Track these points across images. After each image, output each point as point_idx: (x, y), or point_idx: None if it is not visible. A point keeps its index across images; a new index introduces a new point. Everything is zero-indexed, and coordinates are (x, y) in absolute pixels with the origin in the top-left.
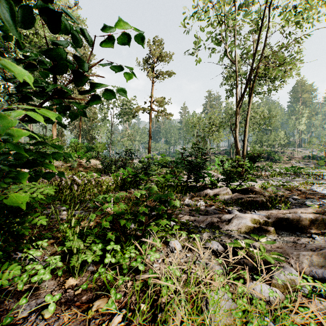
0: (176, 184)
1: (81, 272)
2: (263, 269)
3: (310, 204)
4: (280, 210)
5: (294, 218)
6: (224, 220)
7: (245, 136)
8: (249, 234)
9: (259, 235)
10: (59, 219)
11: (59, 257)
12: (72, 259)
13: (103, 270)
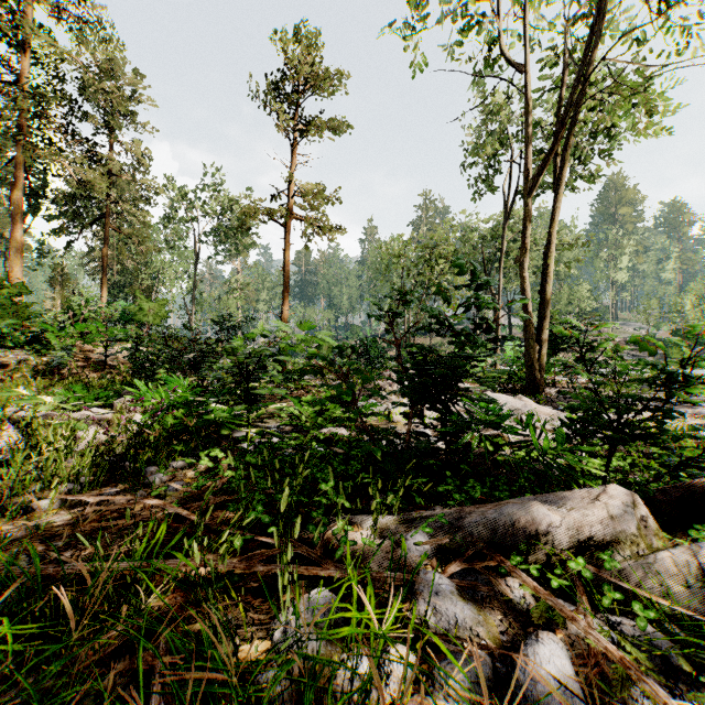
0: (357, 438)
1: None
2: None
3: None
4: None
5: None
6: None
7: (547, 279)
8: None
9: None
10: None
11: None
12: None
13: None
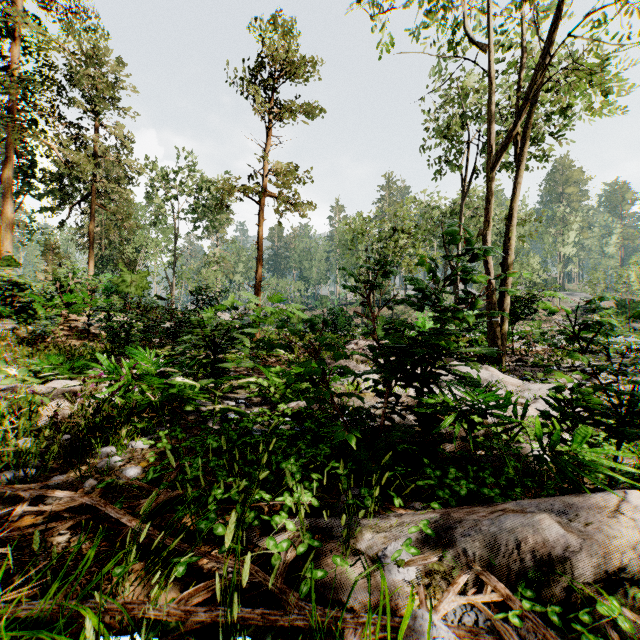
0: (326, 415)
1: None
2: None
3: None
4: None
5: None
6: None
7: (508, 251)
8: None
9: None
10: None
11: None
12: None
13: None
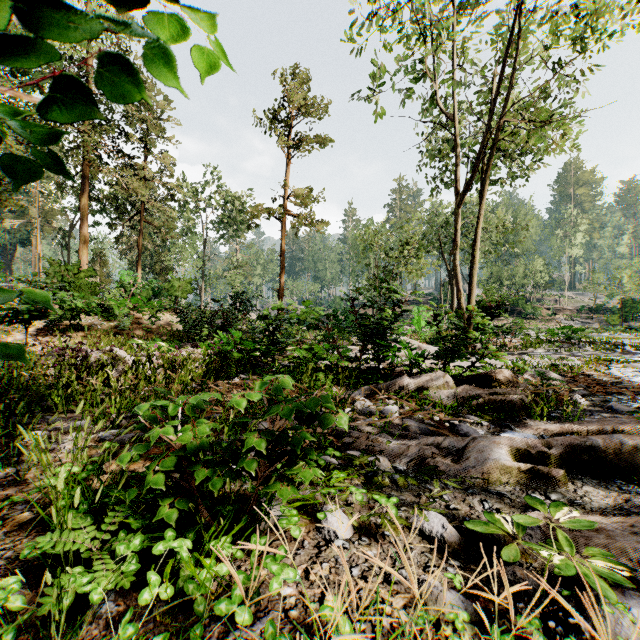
0: (336, 364)
1: (71, 634)
2: (599, 632)
3: (621, 408)
4: (565, 424)
5: (607, 446)
6: (449, 452)
7: (474, 266)
8: (508, 485)
9: (532, 489)
10: (63, 452)
11: (18, 581)
12: (50, 591)
13: (130, 632)
